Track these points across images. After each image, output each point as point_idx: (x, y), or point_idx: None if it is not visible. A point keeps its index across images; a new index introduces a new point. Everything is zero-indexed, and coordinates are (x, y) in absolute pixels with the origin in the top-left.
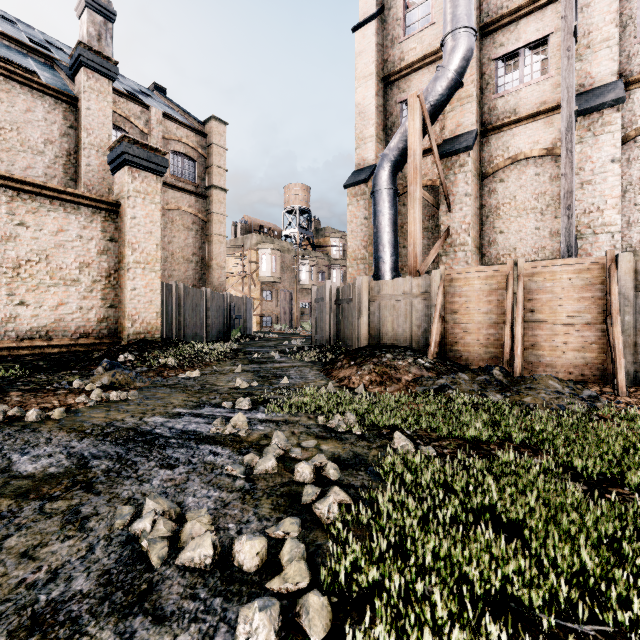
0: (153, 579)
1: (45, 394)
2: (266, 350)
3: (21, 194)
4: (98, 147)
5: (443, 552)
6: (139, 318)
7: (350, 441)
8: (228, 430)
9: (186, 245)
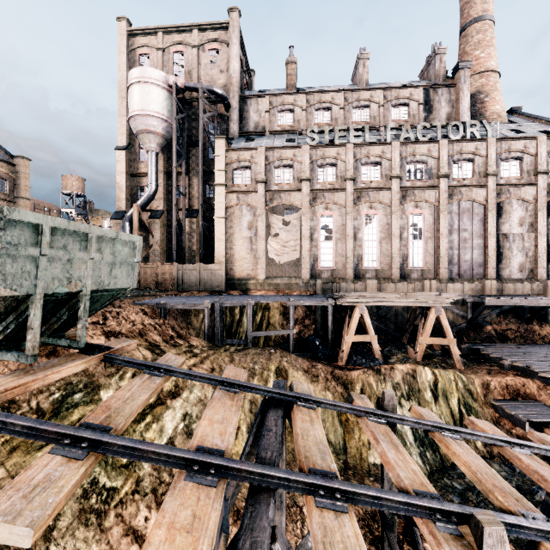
0: None
1: None
2: None
3: None
4: None
5: None
6: None
7: None
8: None
9: None
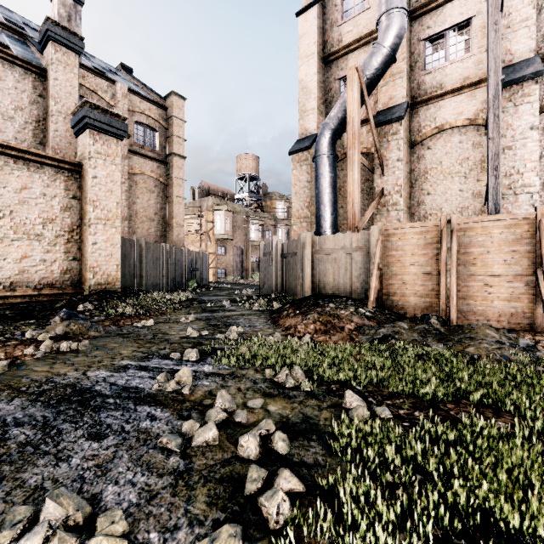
0: None
1: None
2: (219, 299)
3: None
4: (65, 114)
5: None
6: (100, 270)
7: (299, 399)
8: (171, 387)
9: (149, 205)
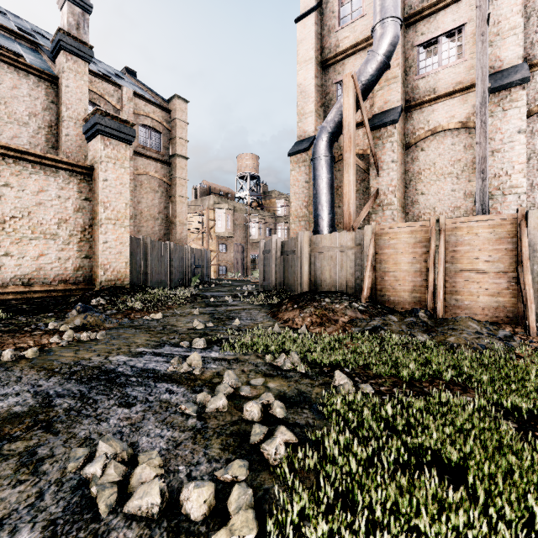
0: (98, 530)
1: (22, 335)
2: (221, 295)
3: (6, 159)
4: (76, 120)
5: (390, 500)
6: (110, 267)
7: (295, 379)
8: (184, 369)
9: (153, 205)
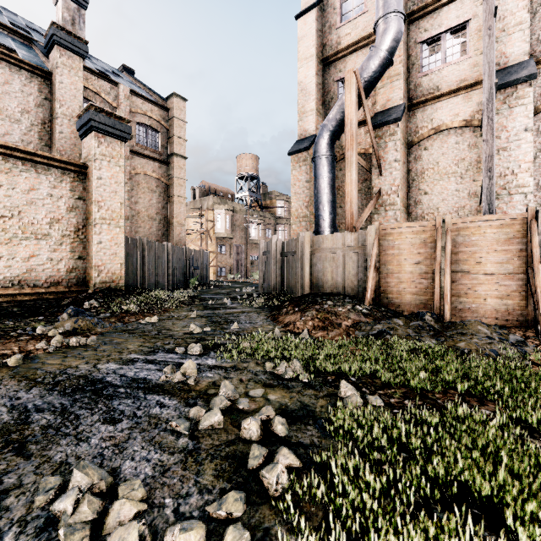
0: None
1: (7, 340)
2: (220, 297)
3: None
4: (70, 117)
5: None
6: (105, 269)
7: (297, 389)
8: (177, 378)
9: (150, 205)
